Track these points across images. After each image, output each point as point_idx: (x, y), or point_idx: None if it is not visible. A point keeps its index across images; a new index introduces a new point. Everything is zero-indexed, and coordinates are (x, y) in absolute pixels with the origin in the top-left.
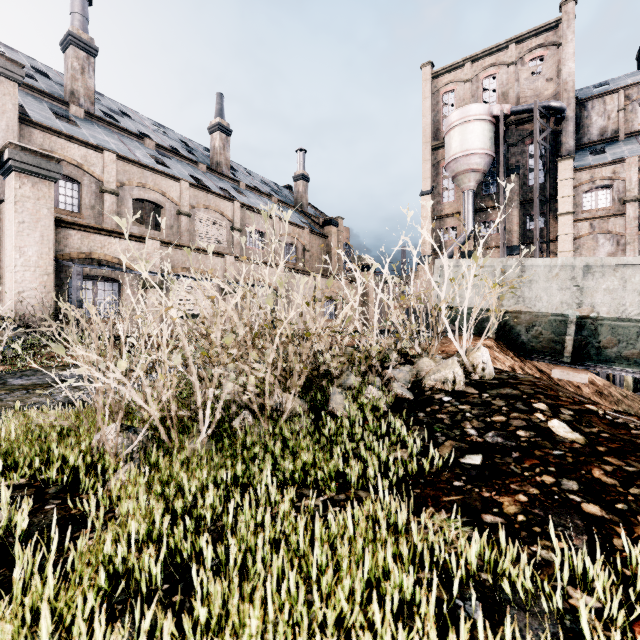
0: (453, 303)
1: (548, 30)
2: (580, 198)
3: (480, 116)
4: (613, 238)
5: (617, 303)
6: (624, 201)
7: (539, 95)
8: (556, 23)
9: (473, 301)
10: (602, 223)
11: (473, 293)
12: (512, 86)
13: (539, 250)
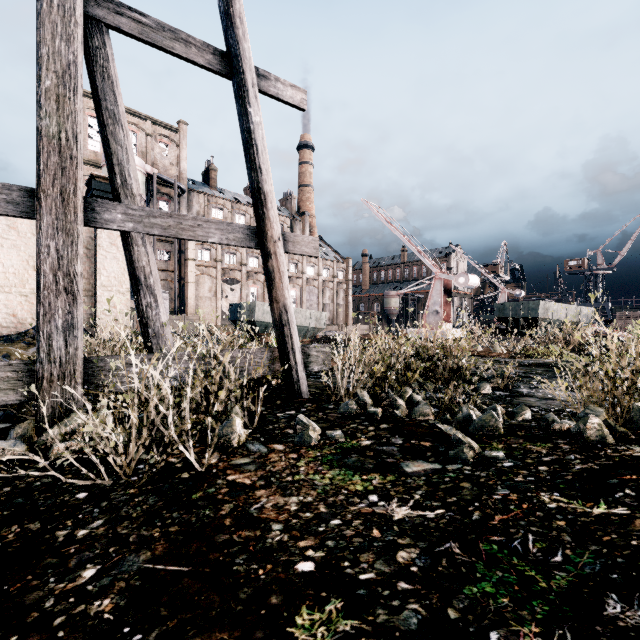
0: (262, 320)
1: (172, 130)
2: (198, 252)
3: (141, 168)
4: (211, 279)
5: (301, 321)
6: (216, 261)
7: (167, 170)
8: (177, 130)
9: (269, 320)
10: (207, 270)
11: (269, 316)
12: (150, 152)
13: (166, 276)
